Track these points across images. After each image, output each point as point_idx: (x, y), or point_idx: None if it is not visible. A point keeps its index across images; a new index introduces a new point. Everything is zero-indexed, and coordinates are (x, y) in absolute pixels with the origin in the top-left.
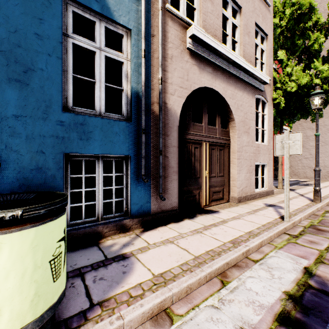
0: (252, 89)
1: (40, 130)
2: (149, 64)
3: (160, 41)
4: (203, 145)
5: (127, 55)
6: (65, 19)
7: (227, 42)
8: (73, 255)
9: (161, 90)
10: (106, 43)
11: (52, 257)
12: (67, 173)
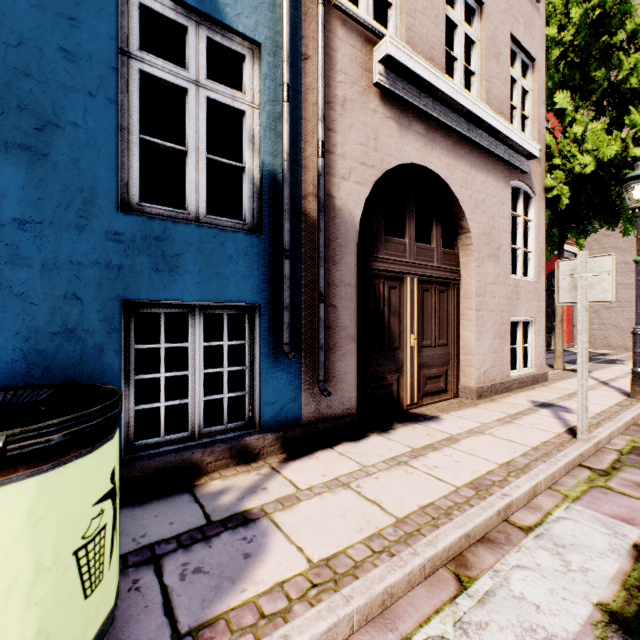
0: (505, 169)
1: (71, 251)
2: (298, 115)
3: (320, 69)
4: (407, 283)
5: (252, 98)
6: (124, 21)
7: (456, 73)
8: (139, 514)
9: (323, 169)
10: (211, 78)
11: (82, 541)
12: (129, 341)
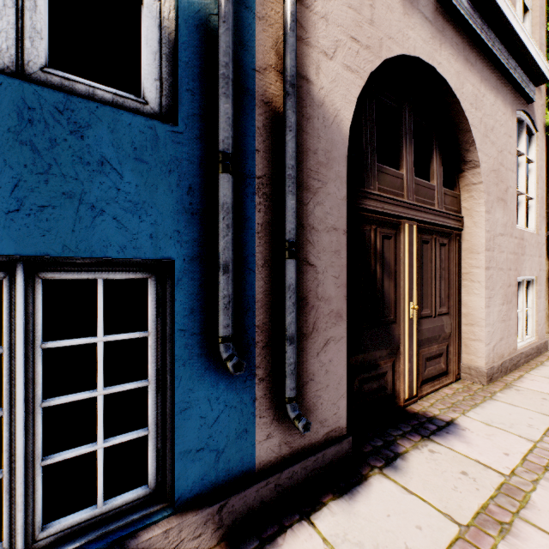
0: (512, 94)
1: None
2: None
3: None
4: (405, 231)
5: None
6: None
7: None
8: None
9: (294, 18)
10: None
11: None
12: None
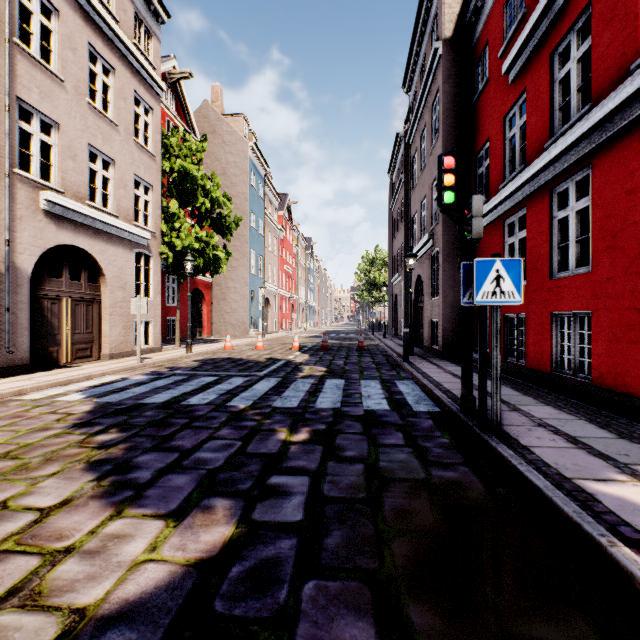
0: (131, 244)
1: None
2: None
3: (7, 207)
4: (64, 301)
5: None
6: None
7: (97, 195)
8: None
9: (9, 252)
10: None
11: None
12: None
